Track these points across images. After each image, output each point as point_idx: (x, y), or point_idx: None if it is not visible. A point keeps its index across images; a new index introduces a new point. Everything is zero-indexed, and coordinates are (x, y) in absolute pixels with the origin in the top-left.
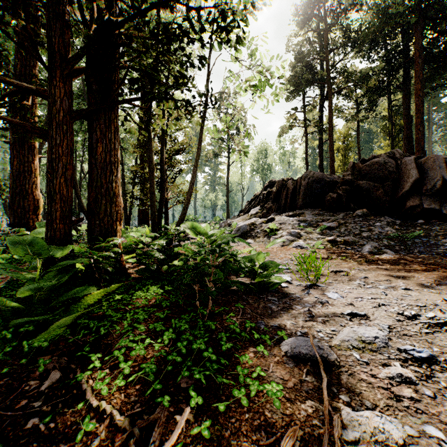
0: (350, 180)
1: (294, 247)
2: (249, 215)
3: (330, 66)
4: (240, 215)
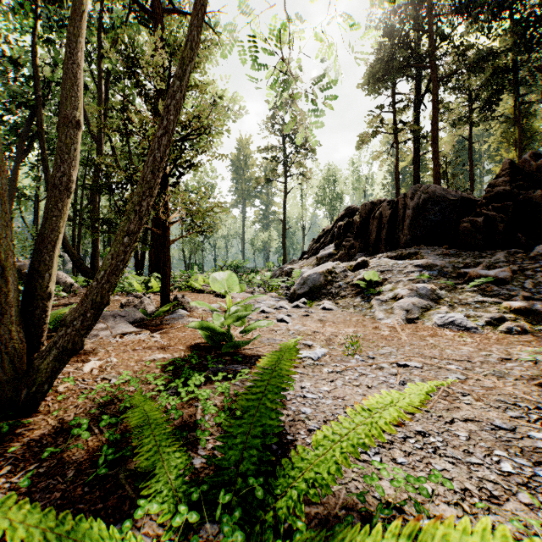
0: (509, 192)
1: (439, 326)
2: (318, 258)
3: (438, 36)
4: (303, 259)
